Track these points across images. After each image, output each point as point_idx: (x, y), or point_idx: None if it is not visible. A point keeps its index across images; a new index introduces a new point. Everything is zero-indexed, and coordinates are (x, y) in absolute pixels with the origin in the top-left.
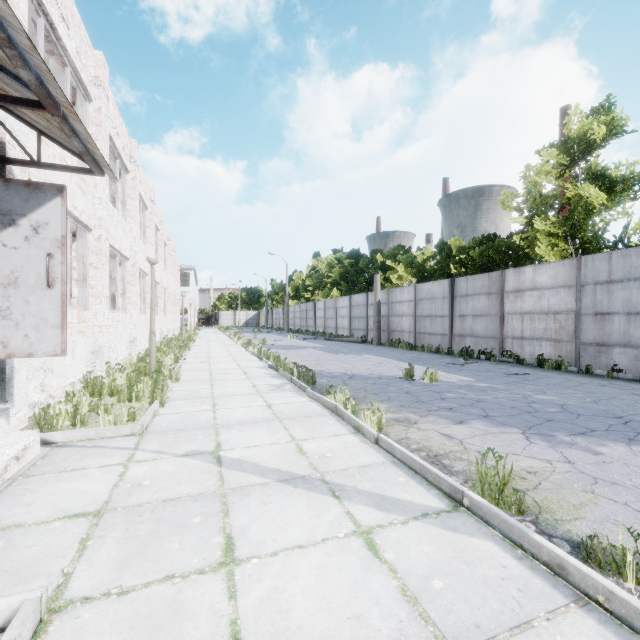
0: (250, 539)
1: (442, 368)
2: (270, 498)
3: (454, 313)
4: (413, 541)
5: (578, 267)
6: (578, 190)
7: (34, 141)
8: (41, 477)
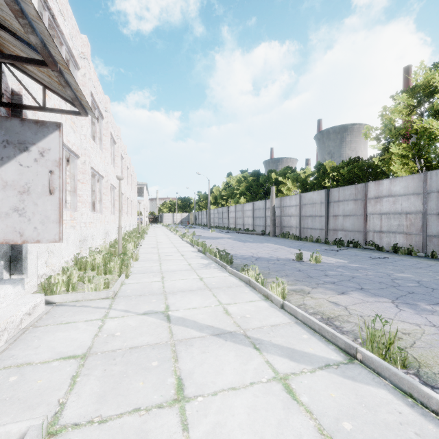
0: (195, 381)
1: (322, 253)
2: (207, 348)
3: (329, 214)
4: (321, 387)
5: (425, 179)
6: (423, 124)
7: (41, 95)
8: (45, 327)
